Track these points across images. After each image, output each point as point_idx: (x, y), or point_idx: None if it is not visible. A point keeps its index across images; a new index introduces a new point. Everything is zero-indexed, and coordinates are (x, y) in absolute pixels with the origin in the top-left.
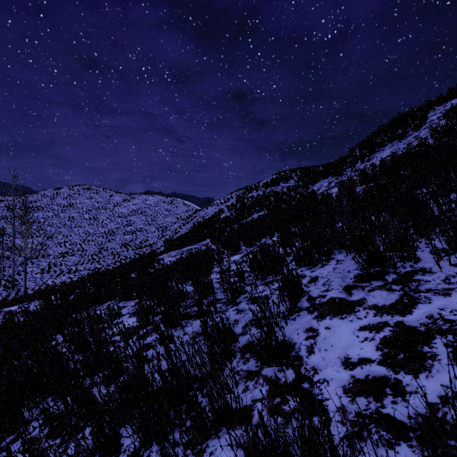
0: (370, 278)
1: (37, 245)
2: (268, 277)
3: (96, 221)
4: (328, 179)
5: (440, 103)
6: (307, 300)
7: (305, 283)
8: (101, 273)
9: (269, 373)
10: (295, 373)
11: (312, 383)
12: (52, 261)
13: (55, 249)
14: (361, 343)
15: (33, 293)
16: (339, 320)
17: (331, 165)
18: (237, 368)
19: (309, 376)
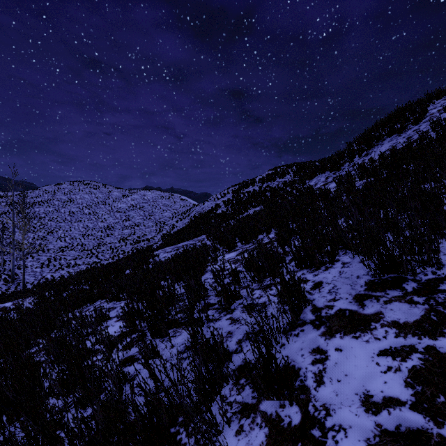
0: (385, 286)
1: (38, 239)
2: (266, 279)
3: (96, 216)
4: (325, 174)
5: (440, 97)
6: (311, 312)
7: (307, 289)
8: (96, 269)
9: (269, 408)
10: (302, 411)
11: (324, 430)
12: (52, 255)
13: (55, 243)
14: (384, 375)
15: (32, 287)
16: (352, 339)
17: (328, 160)
18: (230, 397)
19: (320, 419)
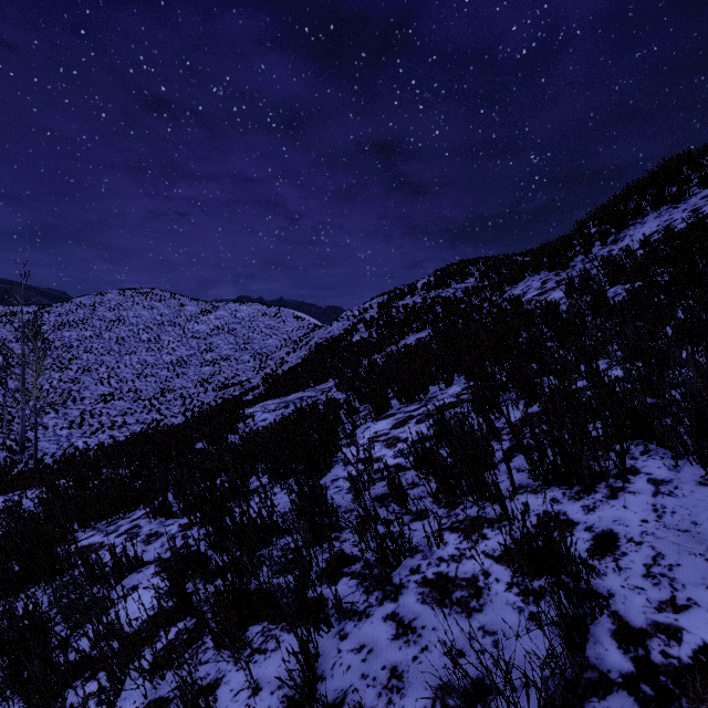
0: None
1: (67, 382)
2: (463, 500)
3: (159, 345)
4: (539, 276)
5: None
6: (616, 640)
7: (581, 552)
8: (147, 439)
9: None
10: None
11: None
12: (88, 409)
13: (93, 389)
14: None
15: (52, 462)
16: None
17: (543, 251)
18: None
19: None
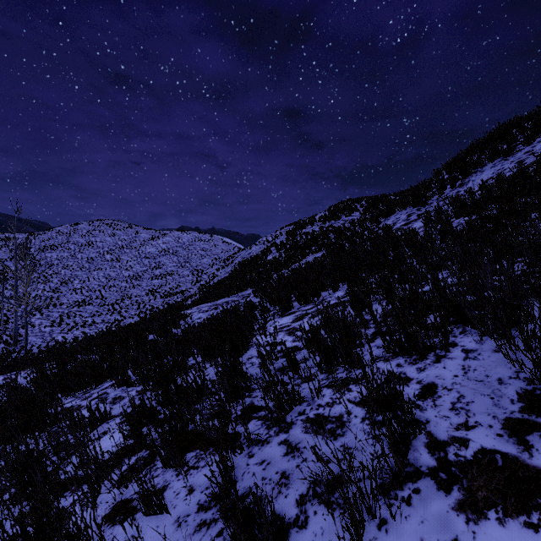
0: None
1: (49, 291)
2: (338, 368)
3: (119, 263)
4: (406, 210)
5: None
6: (427, 448)
7: (412, 396)
8: (111, 332)
9: None
10: None
11: None
12: (65, 312)
13: (69, 297)
14: None
15: (39, 351)
16: (526, 531)
17: (409, 192)
18: None
19: None
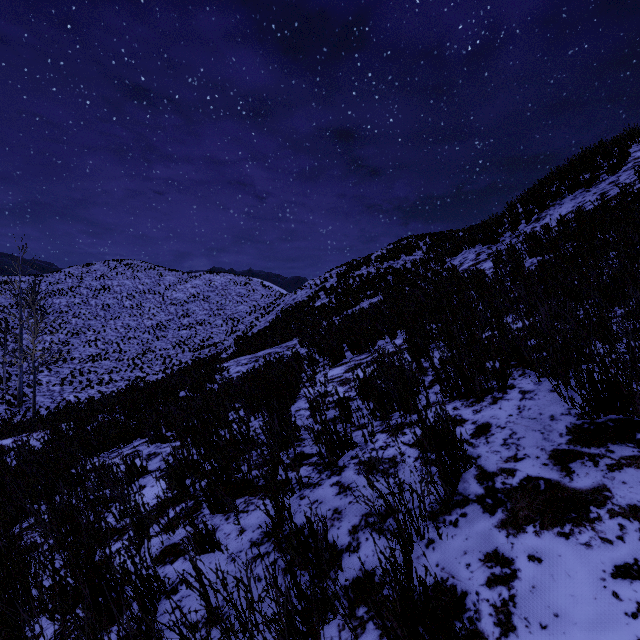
0: (605, 437)
1: (57, 344)
2: (393, 415)
3: (141, 311)
4: (475, 249)
5: None
6: (477, 479)
7: (466, 436)
8: (136, 389)
9: None
10: None
11: None
12: (77, 367)
13: (82, 350)
14: (633, 621)
15: (48, 413)
16: (558, 539)
17: (479, 228)
18: None
19: None
